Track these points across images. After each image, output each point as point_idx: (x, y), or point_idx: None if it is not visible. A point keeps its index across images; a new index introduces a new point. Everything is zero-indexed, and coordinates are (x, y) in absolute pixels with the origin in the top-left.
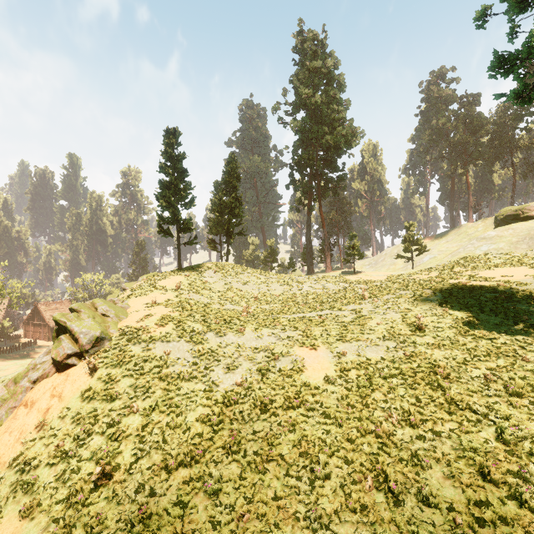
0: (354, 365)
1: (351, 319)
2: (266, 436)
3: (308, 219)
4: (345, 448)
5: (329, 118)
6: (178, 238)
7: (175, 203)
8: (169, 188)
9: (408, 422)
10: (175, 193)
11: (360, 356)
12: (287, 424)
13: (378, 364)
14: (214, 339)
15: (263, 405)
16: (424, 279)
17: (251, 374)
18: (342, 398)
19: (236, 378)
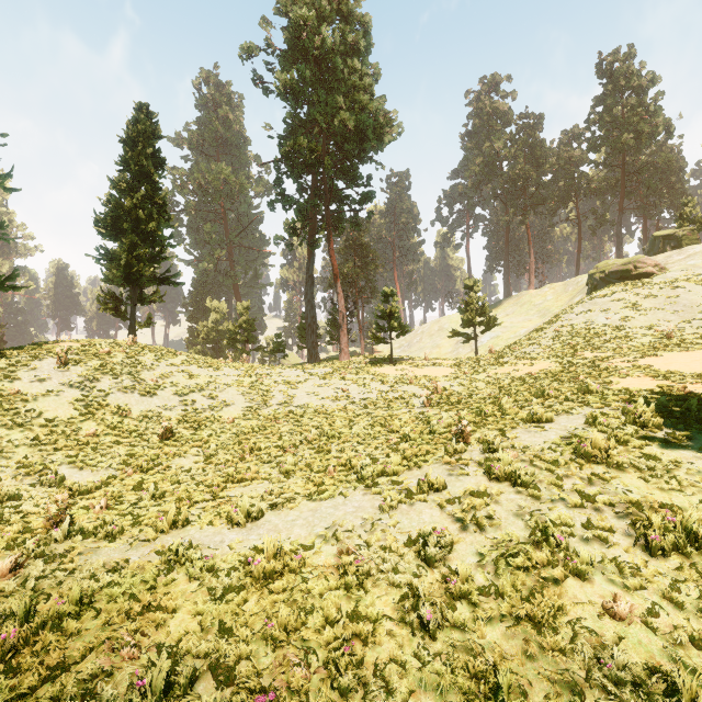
0: None
1: (473, 564)
2: None
3: (309, 266)
4: None
5: (345, 83)
6: None
7: None
8: None
9: None
10: None
11: None
12: None
13: None
14: None
15: None
16: (540, 376)
17: None
18: None
19: None
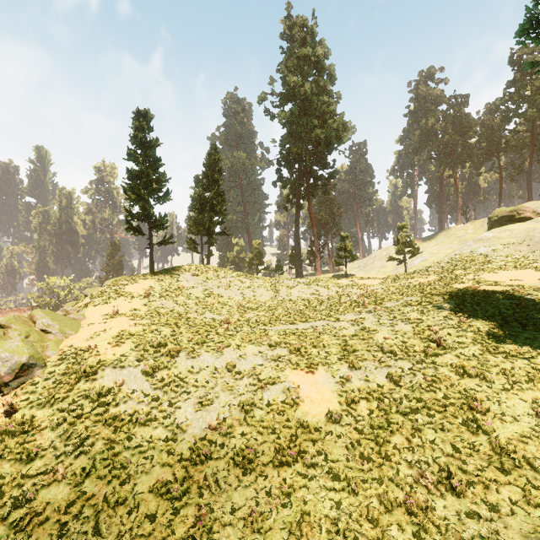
0: (362, 394)
1: (353, 331)
2: (250, 516)
3: (296, 219)
4: (366, 534)
5: (319, 110)
6: (151, 236)
7: (147, 196)
8: (140, 178)
9: (448, 486)
10: (147, 185)
11: (368, 382)
12: (280, 491)
13: (393, 392)
14: (184, 361)
15: (246, 460)
16: (424, 283)
17: (231, 410)
18: (352, 445)
19: (210, 418)
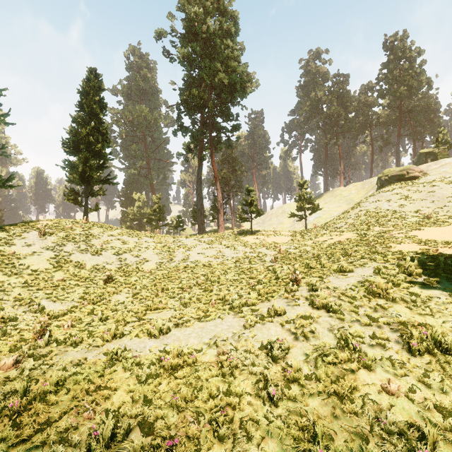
0: None
1: (301, 361)
2: None
3: (198, 172)
4: None
5: (222, 55)
6: None
7: None
8: None
9: None
10: None
11: None
12: None
13: None
14: None
15: None
16: (346, 242)
17: None
18: None
19: None
